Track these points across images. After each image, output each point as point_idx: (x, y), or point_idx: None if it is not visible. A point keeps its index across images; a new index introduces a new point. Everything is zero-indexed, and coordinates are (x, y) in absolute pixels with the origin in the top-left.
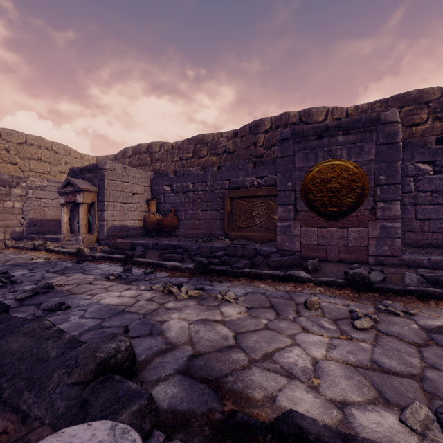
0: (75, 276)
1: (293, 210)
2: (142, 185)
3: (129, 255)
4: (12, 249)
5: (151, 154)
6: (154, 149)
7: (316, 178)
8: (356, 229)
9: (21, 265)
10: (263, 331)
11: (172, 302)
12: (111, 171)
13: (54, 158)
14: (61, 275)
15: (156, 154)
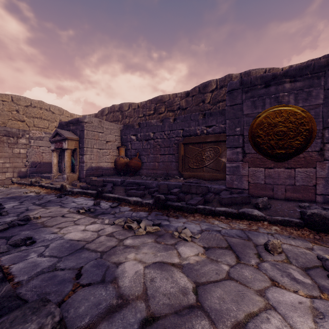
0: (52, 209)
1: (241, 153)
2: (114, 135)
3: (100, 191)
4: (16, 184)
5: (122, 112)
6: (124, 108)
7: (264, 123)
8: (303, 169)
9: (16, 198)
10: (226, 283)
11: (130, 239)
12: (89, 123)
13: (51, 117)
14: (42, 208)
15: (125, 112)
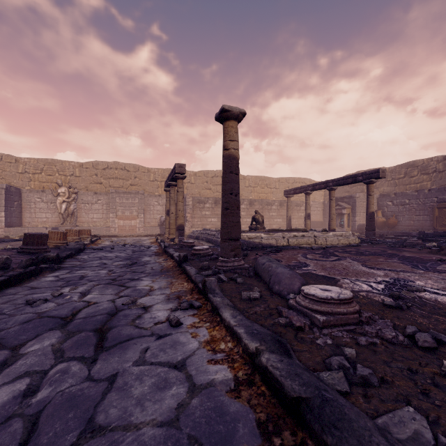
0: None
1: None
2: None
3: (381, 235)
4: None
5: None
6: None
7: None
8: None
9: None
10: None
11: None
12: (359, 198)
13: None
14: None
15: None
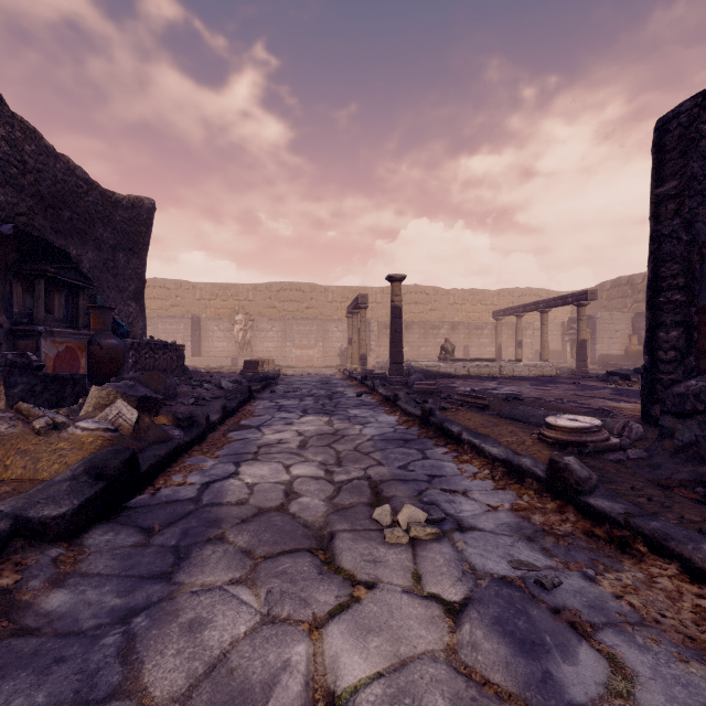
0: None
1: None
2: (624, 324)
3: (618, 368)
4: None
5: (632, 286)
6: (635, 281)
7: None
8: None
9: None
10: None
11: None
12: (600, 318)
13: None
14: None
15: (637, 286)
